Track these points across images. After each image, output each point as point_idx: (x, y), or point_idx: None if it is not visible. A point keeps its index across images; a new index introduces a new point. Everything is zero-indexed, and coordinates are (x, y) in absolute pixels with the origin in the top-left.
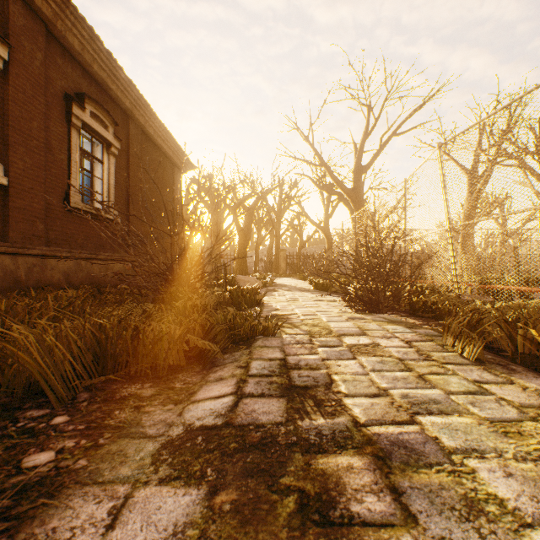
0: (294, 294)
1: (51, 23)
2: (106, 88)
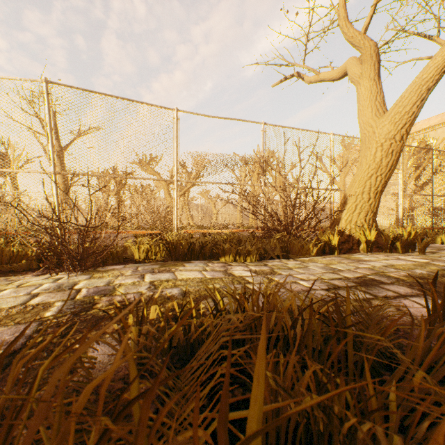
0: None
1: None
2: None
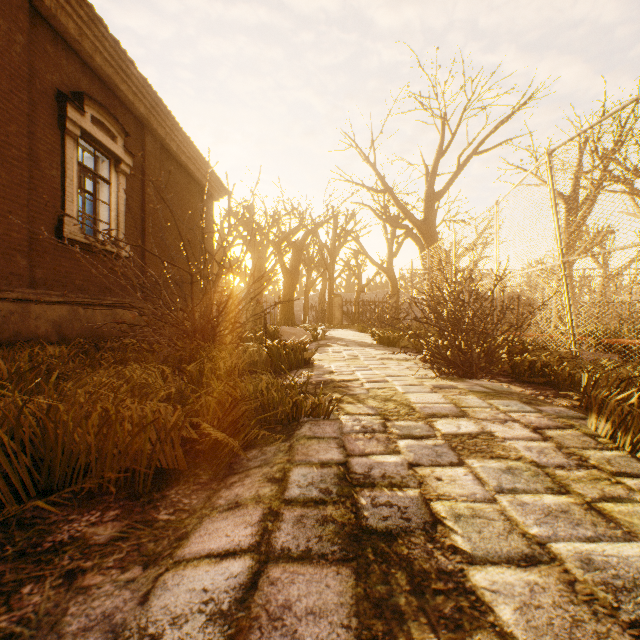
0: (352, 350)
1: None
2: (114, 88)
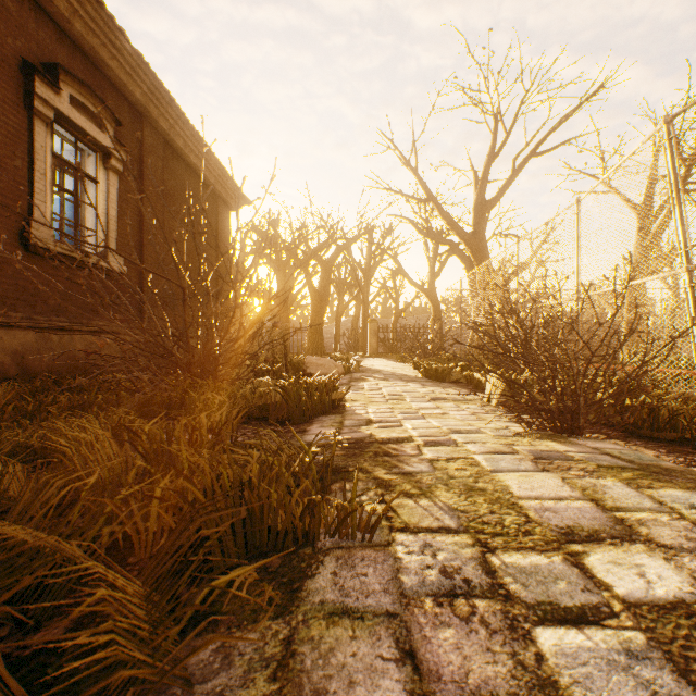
0: (393, 386)
1: None
2: (101, 64)
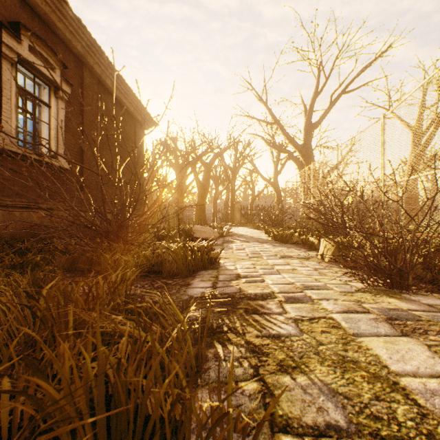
0: (253, 246)
1: None
2: (52, 25)
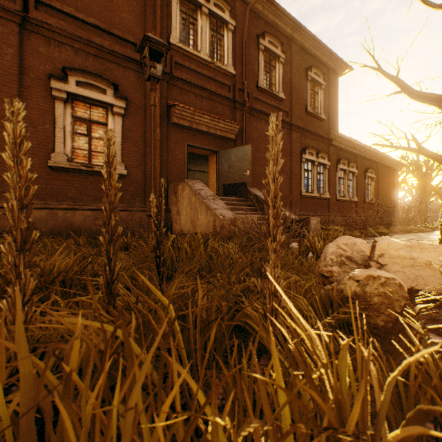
0: None
1: (363, 156)
2: (372, 160)
